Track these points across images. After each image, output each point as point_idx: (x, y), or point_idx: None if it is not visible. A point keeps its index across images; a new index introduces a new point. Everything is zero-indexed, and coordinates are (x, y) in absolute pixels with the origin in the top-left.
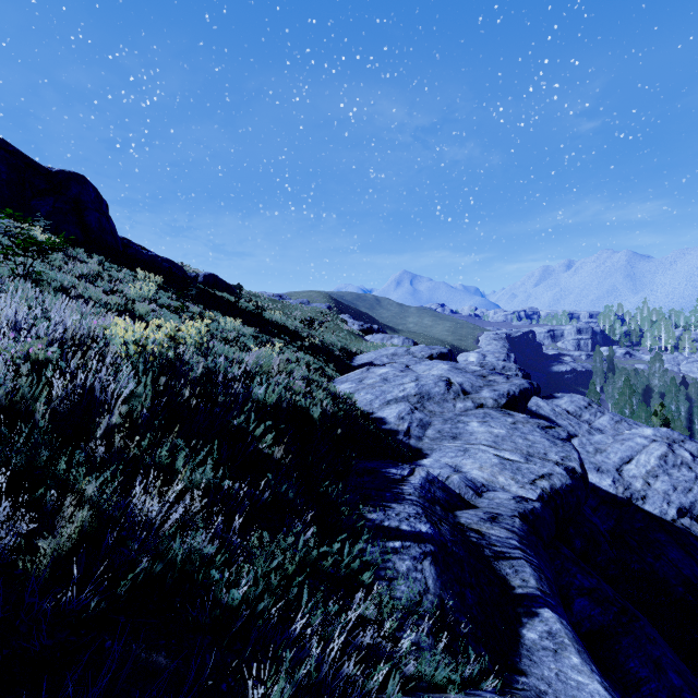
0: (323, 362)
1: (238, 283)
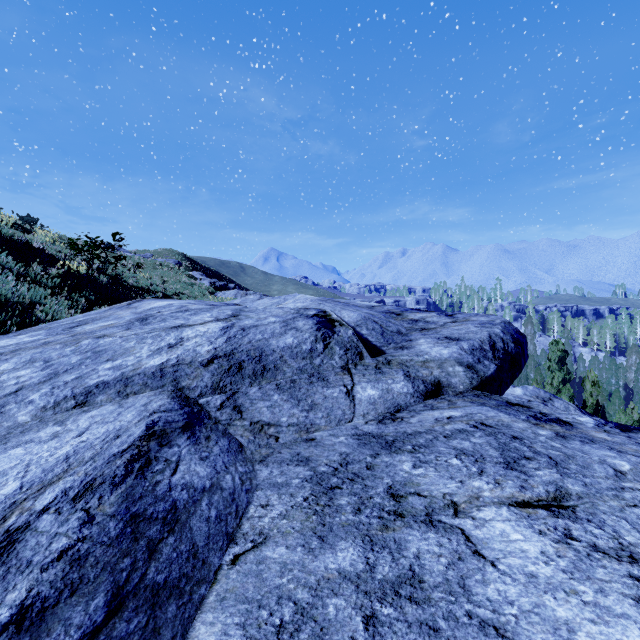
0: (84, 305)
1: (28, 214)
